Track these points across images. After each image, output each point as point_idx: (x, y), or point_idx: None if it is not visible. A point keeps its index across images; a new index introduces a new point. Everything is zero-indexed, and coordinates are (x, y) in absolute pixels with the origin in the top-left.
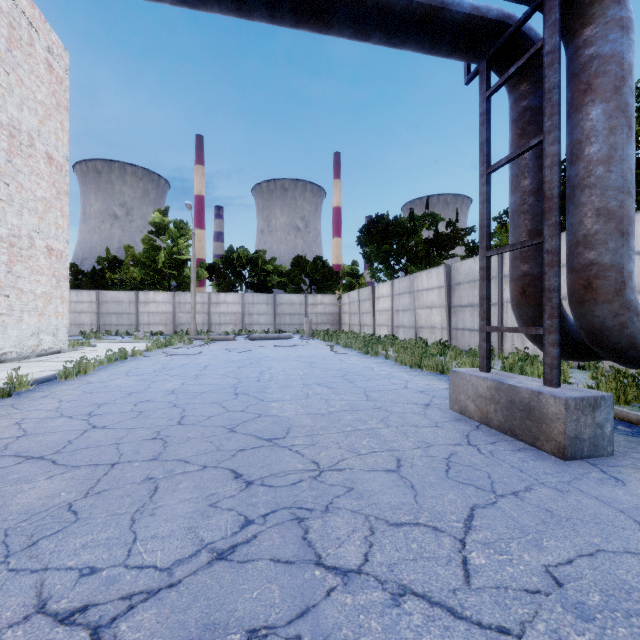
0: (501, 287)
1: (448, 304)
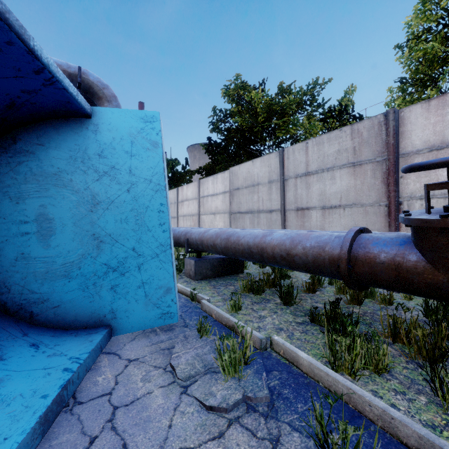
0: (177, 208)
1: None
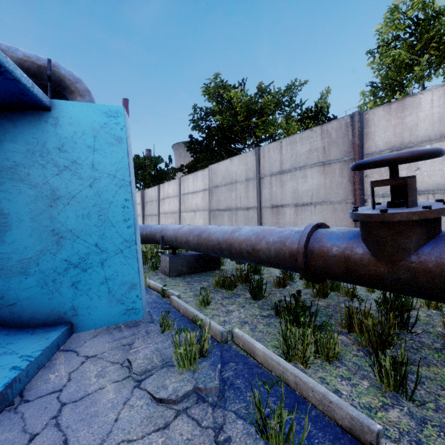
0: (159, 205)
1: (143, 214)
